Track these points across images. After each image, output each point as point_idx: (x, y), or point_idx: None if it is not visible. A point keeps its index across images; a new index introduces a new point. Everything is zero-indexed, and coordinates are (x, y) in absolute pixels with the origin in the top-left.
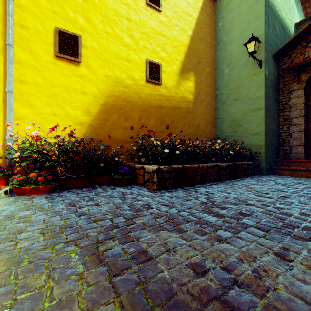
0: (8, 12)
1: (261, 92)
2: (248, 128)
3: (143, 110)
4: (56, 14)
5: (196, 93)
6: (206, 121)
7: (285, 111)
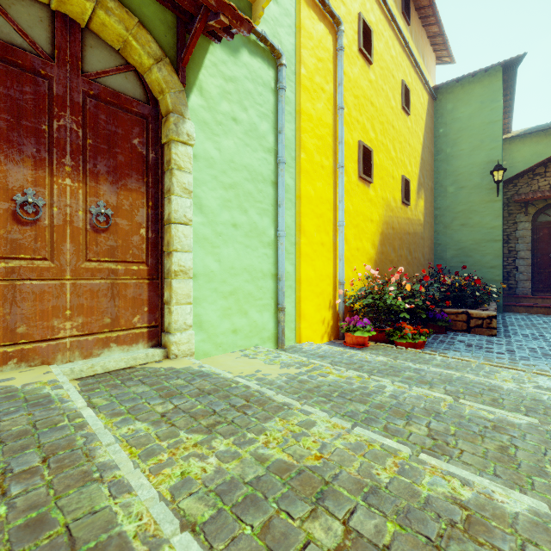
0: (342, 127)
1: (497, 222)
2: (481, 260)
3: (400, 238)
4: (358, 123)
5: (424, 213)
6: (429, 248)
7: (510, 242)
